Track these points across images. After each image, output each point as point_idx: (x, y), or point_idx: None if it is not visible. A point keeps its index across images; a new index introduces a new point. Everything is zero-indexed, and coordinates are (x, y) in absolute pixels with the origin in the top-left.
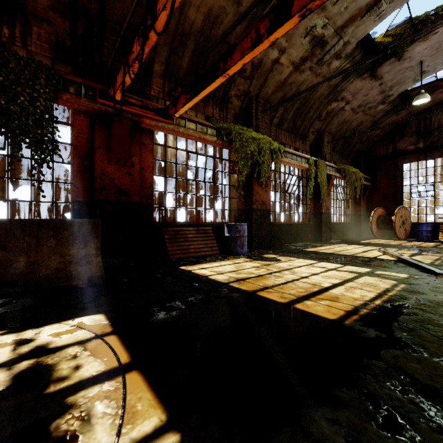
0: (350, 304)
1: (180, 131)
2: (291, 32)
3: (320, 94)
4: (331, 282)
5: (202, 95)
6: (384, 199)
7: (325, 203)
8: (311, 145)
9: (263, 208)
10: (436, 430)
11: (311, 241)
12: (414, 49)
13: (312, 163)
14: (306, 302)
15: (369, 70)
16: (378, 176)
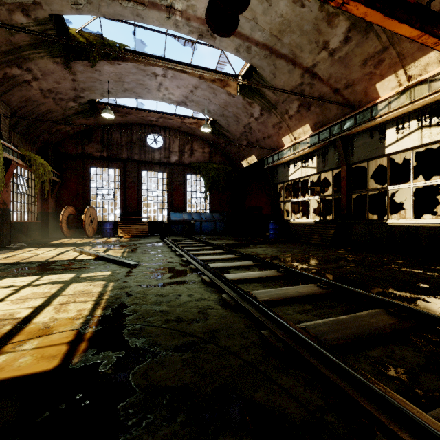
0: (70, 329)
1: None
2: None
3: None
4: (31, 305)
5: None
6: (74, 198)
7: (1, 196)
8: None
9: None
10: (212, 439)
11: None
12: (104, 66)
13: None
14: None
15: (64, 57)
16: (69, 174)
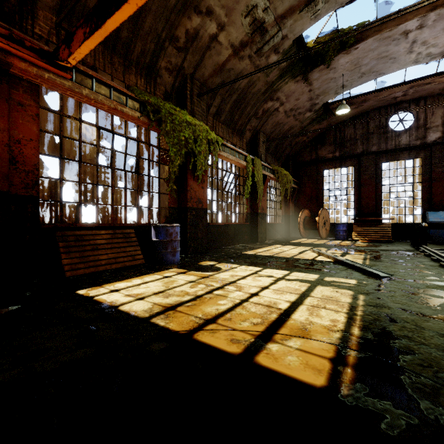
0: (328, 341)
1: (83, 93)
2: (232, 6)
3: (257, 89)
4: (288, 299)
5: (109, 27)
6: (309, 202)
7: (261, 204)
8: (247, 143)
9: (199, 206)
10: None
11: (247, 242)
12: (339, 60)
13: (250, 161)
14: (270, 346)
15: (302, 73)
16: (304, 180)
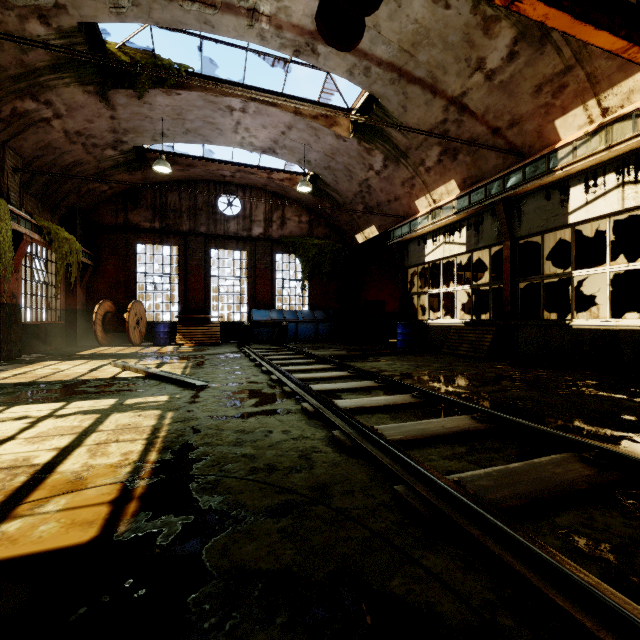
0: (112, 481)
1: None
2: None
3: None
4: (55, 445)
5: None
6: (113, 289)
7: (9, 286)
8: None
9: None
10: None
11: None
12: (156, 97)
13: None
14: (4, 528)
15: (98, 84)
16: (105, 254)
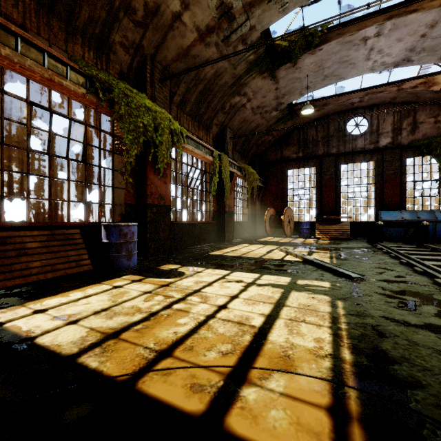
0: (318, 375)
1: (1, 53)
2: None
3: (224, 81)
4: (261, 311)
5: None
6: (274, 200)
7: (228, 202)
8: (214, 139)
9: (161, 203)
10: None
11: (214, 241)
12: (304, 60)
13: (216, 157)
14: (245, 393)
15: (269, 69)
16: (270, 179)
